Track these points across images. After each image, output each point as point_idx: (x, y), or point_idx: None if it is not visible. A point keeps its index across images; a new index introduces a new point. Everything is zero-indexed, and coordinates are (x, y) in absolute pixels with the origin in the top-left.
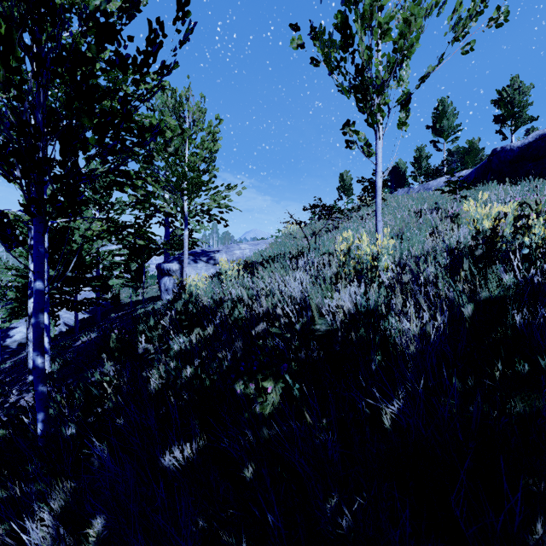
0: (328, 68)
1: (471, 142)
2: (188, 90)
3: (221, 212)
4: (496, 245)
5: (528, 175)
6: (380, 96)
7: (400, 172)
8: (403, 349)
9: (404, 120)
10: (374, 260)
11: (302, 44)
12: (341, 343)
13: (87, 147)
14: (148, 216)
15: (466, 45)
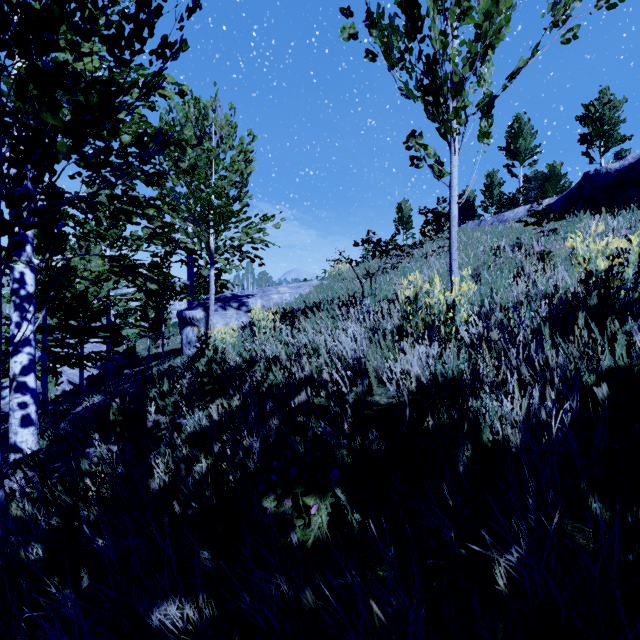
0: (389, 62)
1: (552, 167)
2: (214, 99)
3: (255, 248)
4: (613, 291)
5: (628, 203)
6: (458, 98)
7: (468, 202)
8: (501, 440)
9: (486, 131)
10: (449, 311)
11: (355, 33)
12: (409, 423)
13: (54, 154)
14: (167, 253)
15: (567, 33)
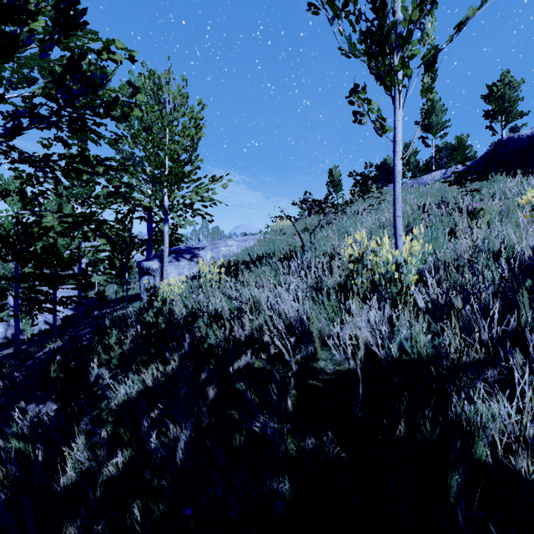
0: (332, 11)
1: (459, 138)
2: (168, 72)
3: (205, 205)
4: None
5: None
6: (406, 46)
7: (389, 168)
8: (500, 456)
9: (429, 86)
10: (397, 270)
11: None
12: (362, 402)
13: None
14: (128, 210)
15: None
